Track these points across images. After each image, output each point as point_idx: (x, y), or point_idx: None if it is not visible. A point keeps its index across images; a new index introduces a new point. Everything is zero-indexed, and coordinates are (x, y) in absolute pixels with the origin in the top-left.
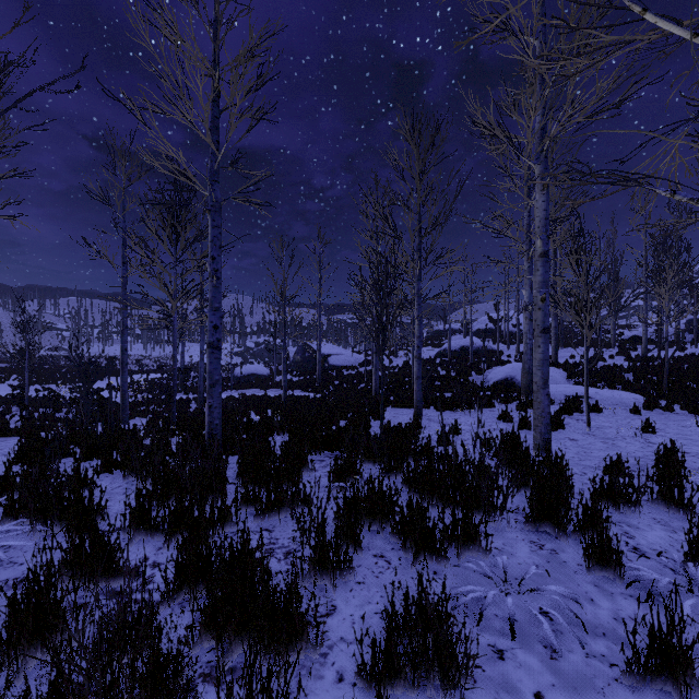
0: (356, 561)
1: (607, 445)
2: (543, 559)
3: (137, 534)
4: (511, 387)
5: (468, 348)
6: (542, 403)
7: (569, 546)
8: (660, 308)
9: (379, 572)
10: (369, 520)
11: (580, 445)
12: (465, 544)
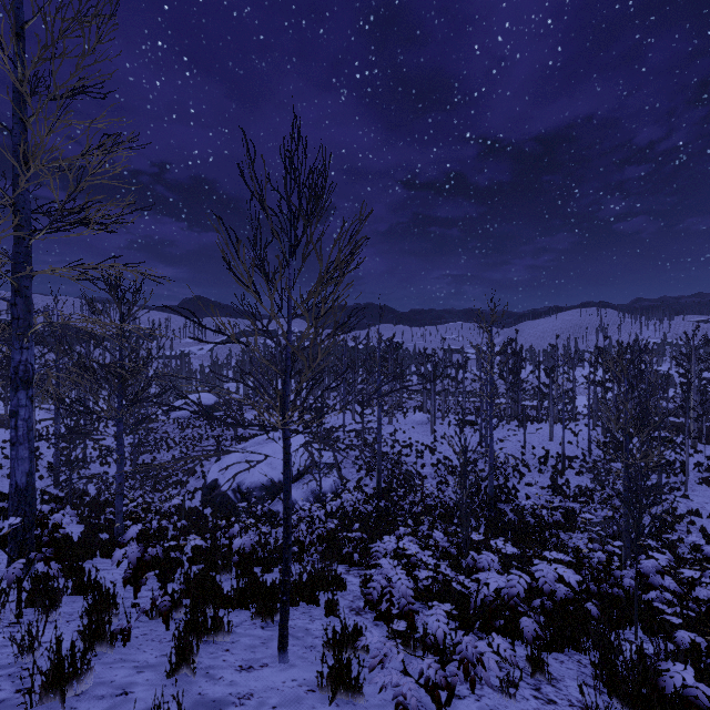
0: None
1: None
2: None
3: None
4: None
5: None
6: None
7: None
8: None
9: None
10: None
11: None
12: None
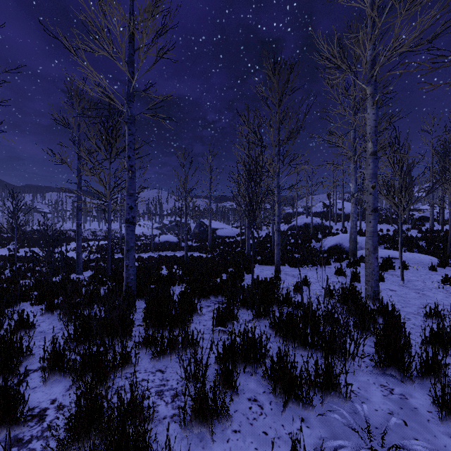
0: (233, 406)
1: (419, 294)
2: (396, 405)
3: (52, 375)
4: (341, 250)
5: (309, 224)
6: (372, 264)
7: (415, 391)
8: (443, 196)
9: (253, 419)
10: (244, 363)
11: (399, 294)
12: (327, 390)
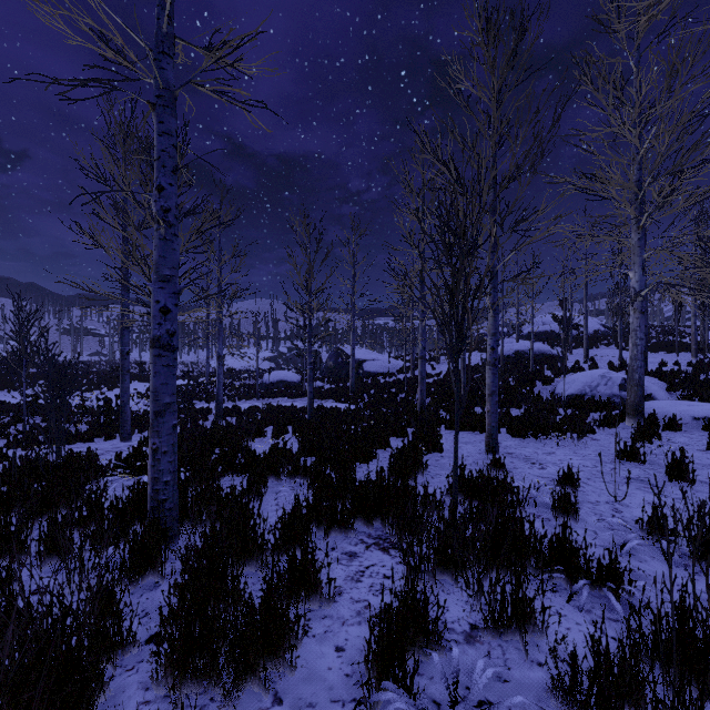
0: None
1: None
2: None
3: None
4: (604, 403)
5: (523, 353)
6: None
7: None
8: None
9: None
10: None
11: None
12: None
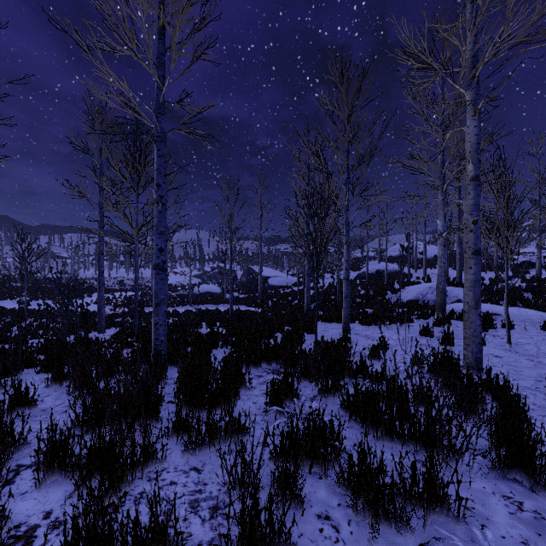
0: (296, 527)
1: (534, 362)
2: (530, 530)
3: (49, 475)
4: (425, 304)
5: (382, 272)
6: (474, 323)
7: None
8: None
9: None
10: (310, 461)
11: (506, 362)
12: (430, 505)
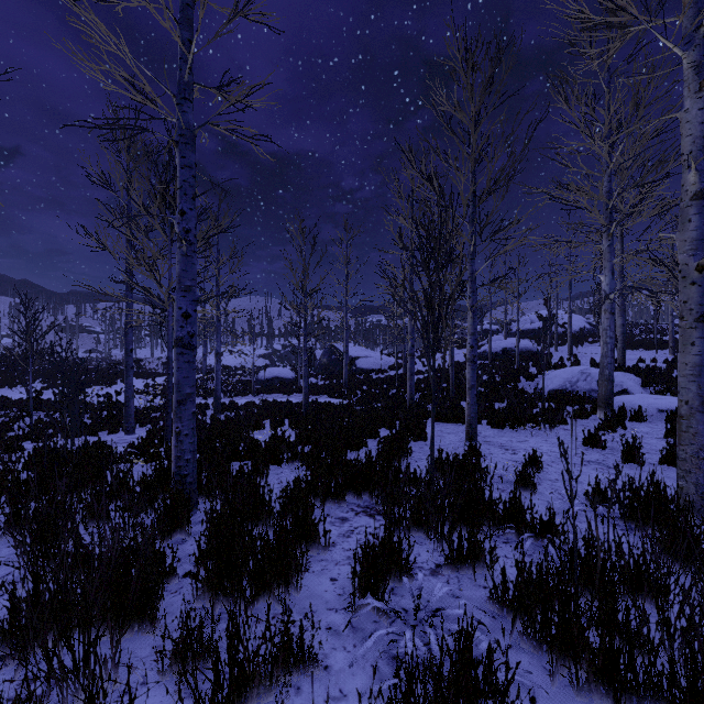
0: None
1: None
2: None
3: None
4: (580, 397)
5: (510, 350)
6: (699, 436)
7: None
8: None
9: None
10: None
11: None
12: None
